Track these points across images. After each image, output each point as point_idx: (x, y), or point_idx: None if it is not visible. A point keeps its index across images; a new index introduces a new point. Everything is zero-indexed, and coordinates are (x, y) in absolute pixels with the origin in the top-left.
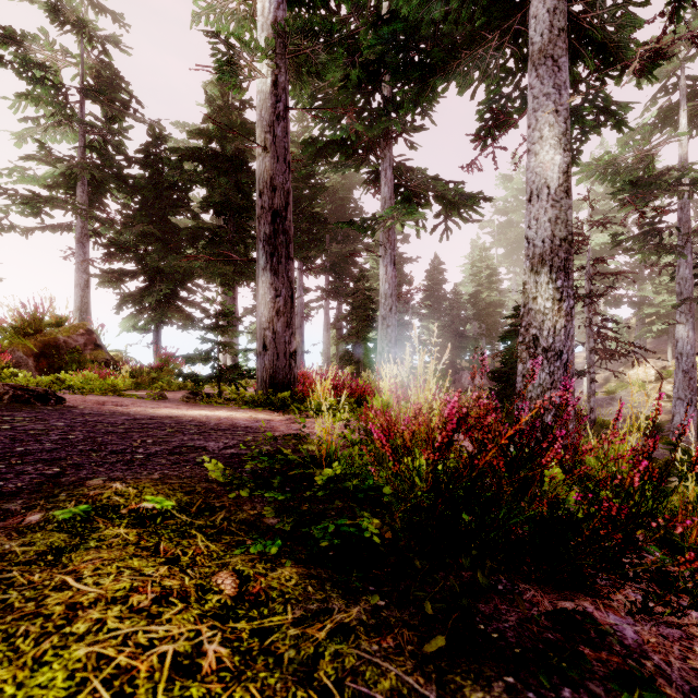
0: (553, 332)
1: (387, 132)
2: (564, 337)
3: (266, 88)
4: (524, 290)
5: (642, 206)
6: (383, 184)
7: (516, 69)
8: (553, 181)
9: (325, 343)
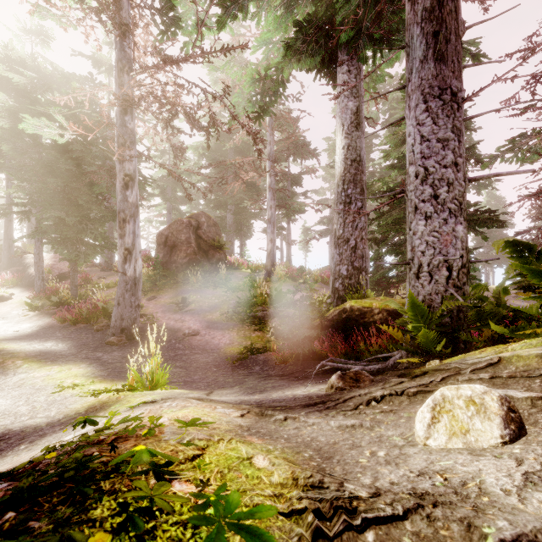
0: None
1: None
2: None
3: None
4: None
5: None
6: None
7: None
8: None
9: None
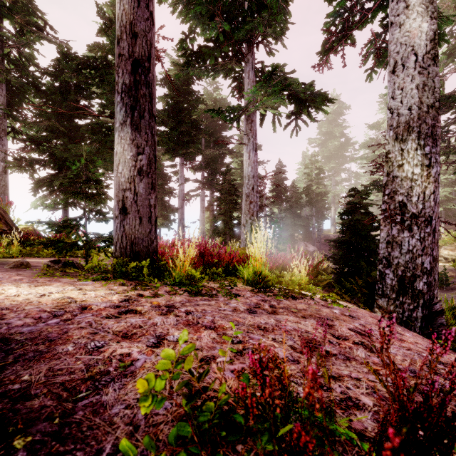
0: (422, 197)
1: (250, 38)
2: (433, 203)
3: None
4: (386, 159)
5: None
6: (246, 84)
7: None
8: (420, 48)
9: (201, 221)
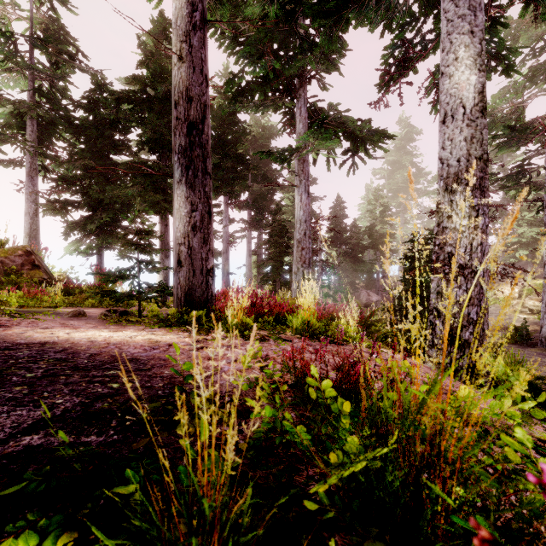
0: (470, 249)
1: (302, 73)
2: (480, 254)
3: None
4: (437, 210)
5: (515, 150)
6: (298, 121)
7: (420, 13)
8: (469, 101)
9: (248, 266)
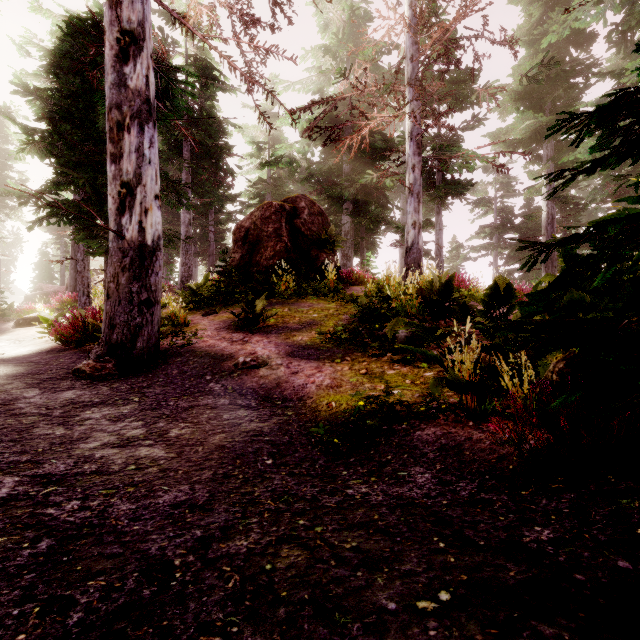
0: None
1: None
2: None
3: (544, 216)
4: None
5: None
6: None
7: None
8: None
9: None
